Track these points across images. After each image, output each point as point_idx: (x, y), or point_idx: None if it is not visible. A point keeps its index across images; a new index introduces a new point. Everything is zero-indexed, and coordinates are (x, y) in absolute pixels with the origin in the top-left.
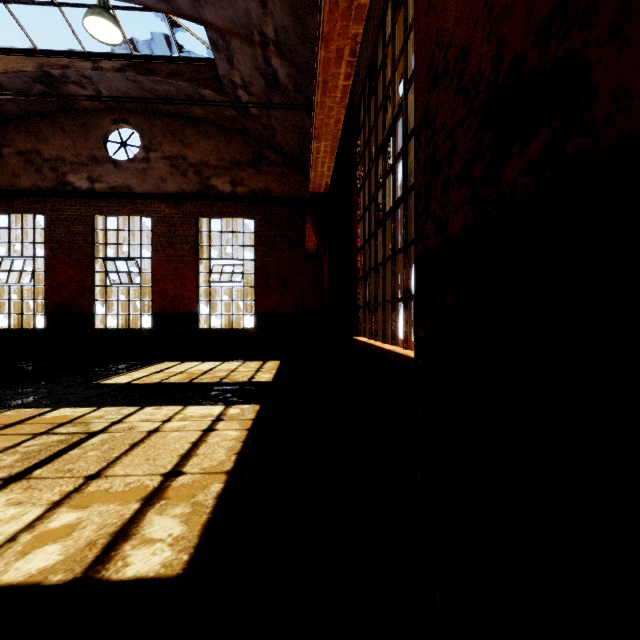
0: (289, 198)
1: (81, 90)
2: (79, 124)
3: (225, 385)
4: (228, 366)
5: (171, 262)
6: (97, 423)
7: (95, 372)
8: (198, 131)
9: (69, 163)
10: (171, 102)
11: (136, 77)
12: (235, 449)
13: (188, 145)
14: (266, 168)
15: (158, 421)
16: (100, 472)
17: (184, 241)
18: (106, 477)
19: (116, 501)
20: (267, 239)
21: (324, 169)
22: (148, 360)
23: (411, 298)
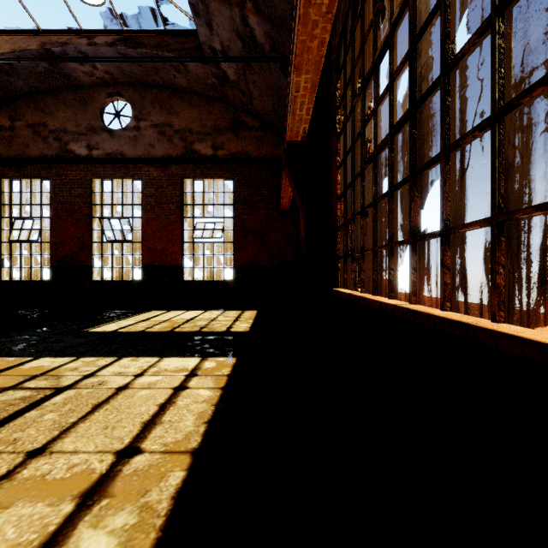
0: (265, 159)
1: (79, 66)
2: (79, 98)
3: (204, 335)
4: (209, 315)
5: (159, 220)
6: (69, 376)
7: (88, 320)
8: (183, 101)
9: (71, 133)
10: (151, 59)
11: (126, 50)
12: (205, 415)
13: (174, 114)
14: (244, 132)
15: (130, 375)
16: (46, 445)
17: (170, 201)
18: (50, 454)
19: (47, 497)
20: (245, 198)
21: (303, 112)
22: (138, 309)
23: (426, 237)
